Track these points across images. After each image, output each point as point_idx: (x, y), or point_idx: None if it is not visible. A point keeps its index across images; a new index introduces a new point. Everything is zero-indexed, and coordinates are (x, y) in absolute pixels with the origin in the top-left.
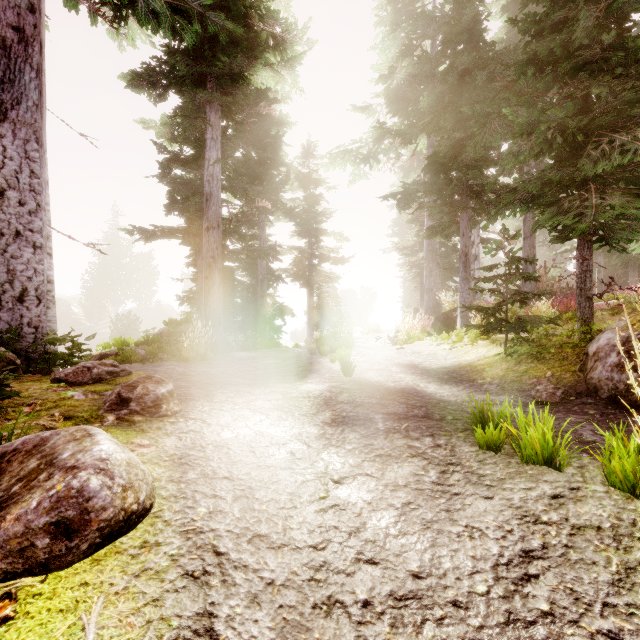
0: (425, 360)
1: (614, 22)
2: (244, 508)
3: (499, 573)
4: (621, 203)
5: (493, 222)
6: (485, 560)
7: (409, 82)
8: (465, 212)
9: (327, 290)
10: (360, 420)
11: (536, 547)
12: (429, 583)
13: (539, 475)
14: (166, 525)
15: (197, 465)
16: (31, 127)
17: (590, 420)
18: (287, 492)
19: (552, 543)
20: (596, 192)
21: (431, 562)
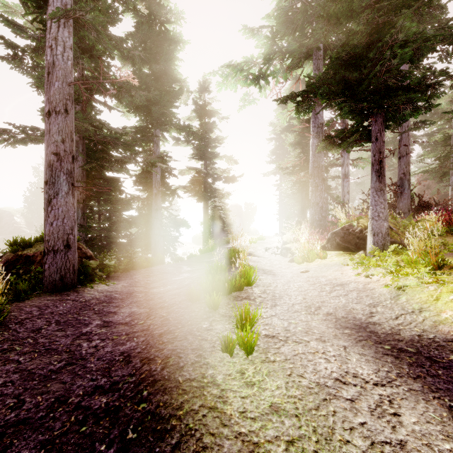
0: (367, 307)
1: None
2: None
3: None
4: None
5: None
6: None
7: (299, 2)
8: (379, 112)
9: (220, 204)
10: None
11: None
12: None
13: None
14: None
15: None
16: None
17: None
18: None
19: None
20: None
21: None
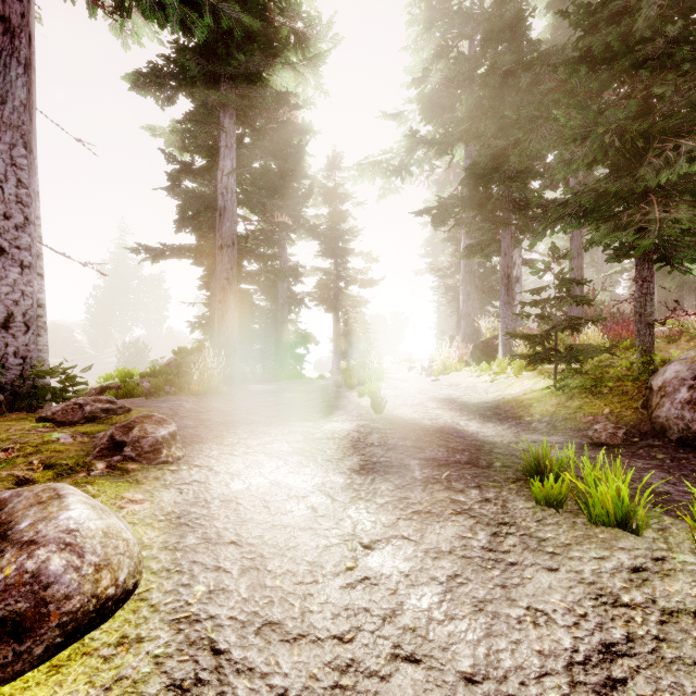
0: (464, 394)
1: (678, 13)
2: (253, 584)
3: (575, 676)
4: (689, 217)
5: (540, 239)
6: (555, 657)
7: (445, 86)
8: (507, 229)
9: (354, 315)
10: (393, 467)
11: (619, 639)
12: (486, 690)
13: (613, 540)
14: (153, 611)
15: (199, 526)
16: (18, 130)
17: (659, 466)
18: (307, 561)
19: (639, 634)
20: (659, 205)
21: (487, 659)
